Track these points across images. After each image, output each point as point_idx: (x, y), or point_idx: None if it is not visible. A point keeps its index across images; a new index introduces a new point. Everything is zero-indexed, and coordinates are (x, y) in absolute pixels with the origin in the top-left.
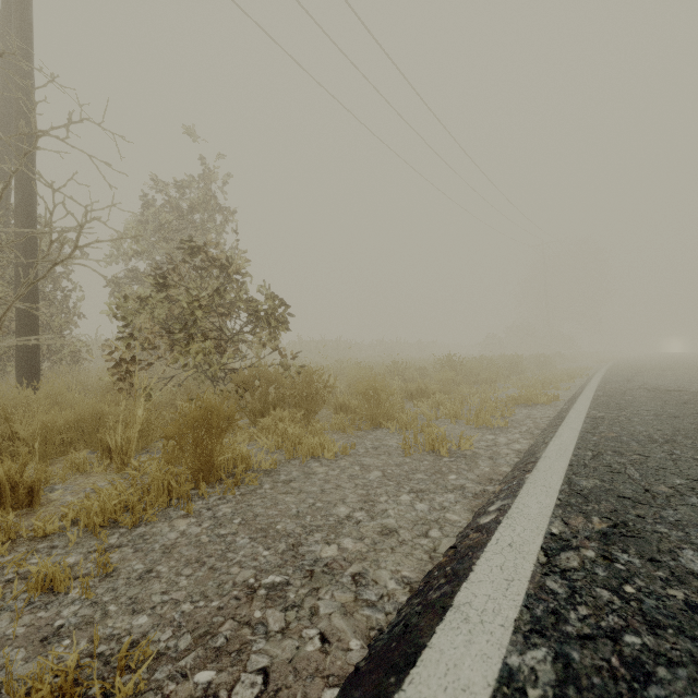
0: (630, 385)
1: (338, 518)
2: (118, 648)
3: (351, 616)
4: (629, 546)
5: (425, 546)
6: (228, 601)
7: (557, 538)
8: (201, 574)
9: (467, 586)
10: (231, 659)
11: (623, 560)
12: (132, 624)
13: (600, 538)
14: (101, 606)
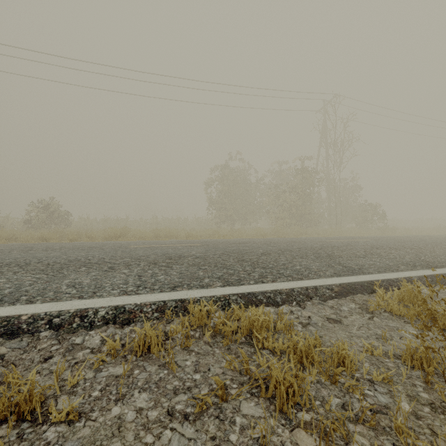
0: None
1: None
2: None
3: None
4: None
5: None
6: None
7: None
8: None
9: None
10: None
11: None
12: None
13: None
14: None
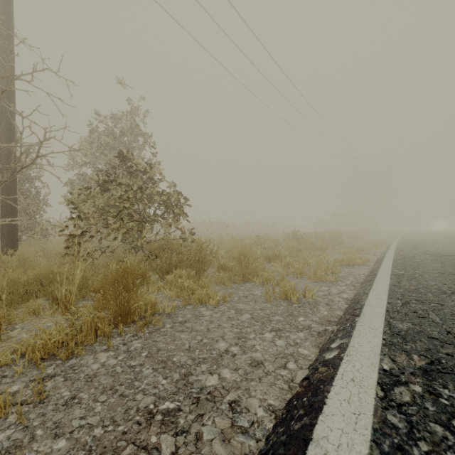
0: (417, 252)
1: (219, 352)
2: None
3: (229, 443)
4: (447, 382)
5: (285, 377)
6: (131, 426)
7: (389, 373)
8: (113, 400)
9: (322, 419)
10: None
11: (445, 395)
12: (52, 448)
13: (422, 374)
14: (31, 431)
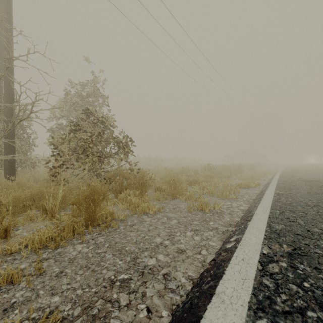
0: (294, 178)
1: (156, 244)
2: (42, 315)
3: (163, 297)
4: (303, 261)
5: (199, 259)
6: (100, 288)
7: (266, 256)
8: (87, 273)
9: (222, 282)
10: (100, 321)
11: (301, 268)
12: (51, 301)
13: (288, 256)
14: (36, 291)
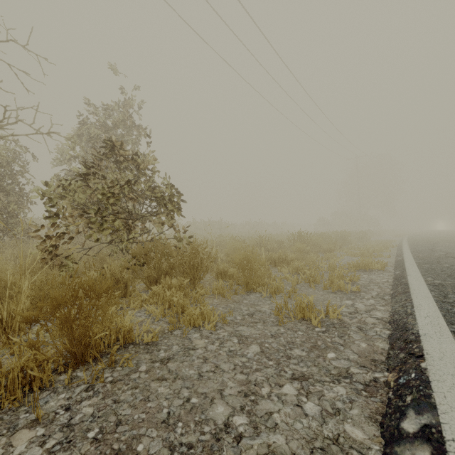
0: (437, 254)
1: (215, 428)
2: None
3: None
4: None
5: None
6: None
7: None
8: None
9: None
10: None
11: None
12: None
13: None
14: None
